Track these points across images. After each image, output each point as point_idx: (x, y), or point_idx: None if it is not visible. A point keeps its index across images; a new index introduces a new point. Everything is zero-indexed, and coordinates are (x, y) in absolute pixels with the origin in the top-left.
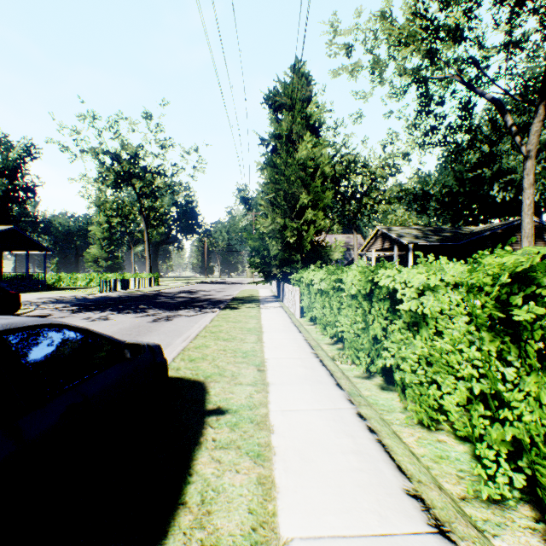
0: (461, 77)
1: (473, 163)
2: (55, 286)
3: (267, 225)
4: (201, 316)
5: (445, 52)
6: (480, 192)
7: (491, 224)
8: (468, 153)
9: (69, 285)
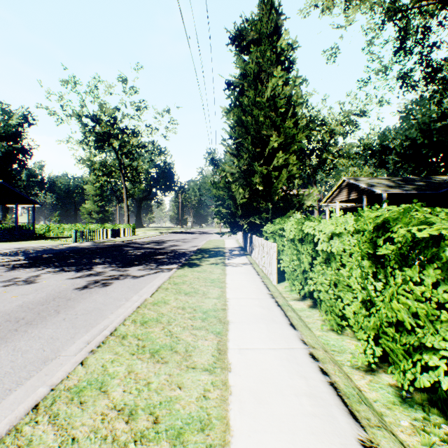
0: None
1: (440, 113)
2: (46, 235)
3: (233, 172)
4: (152, 277)
5: None
6: None
7: None
8: None
9: (58, 234)
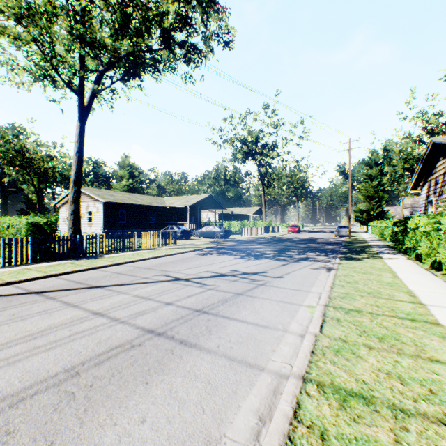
0: None
1: None
2: None
3: (361, 207)
4: None
5: None
6: None
7: None
8: None
9: None
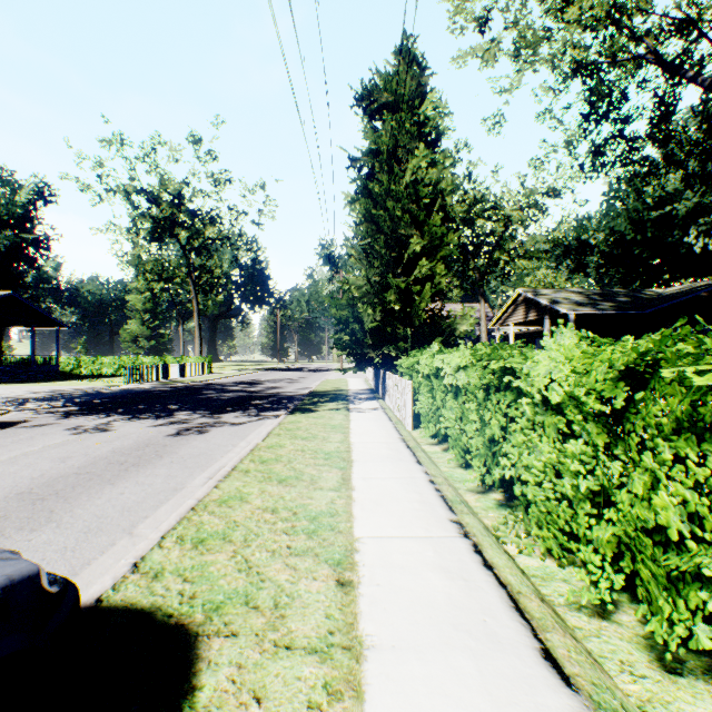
0: (658, 54)
1: (657, 197)
2: (74, 373)
3: (360, 285)
4: (256, 424)
5: (634, 16)
6: (668, 239)
7: (689, 285)
8: (667, 173)
9: (92, 372)
